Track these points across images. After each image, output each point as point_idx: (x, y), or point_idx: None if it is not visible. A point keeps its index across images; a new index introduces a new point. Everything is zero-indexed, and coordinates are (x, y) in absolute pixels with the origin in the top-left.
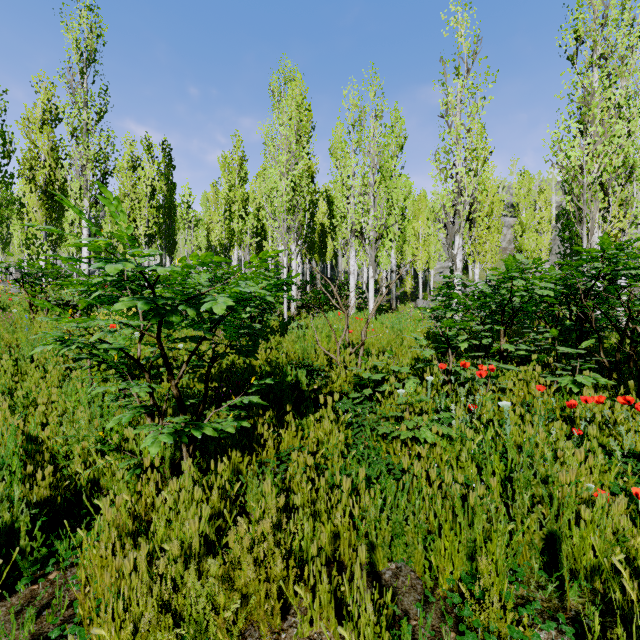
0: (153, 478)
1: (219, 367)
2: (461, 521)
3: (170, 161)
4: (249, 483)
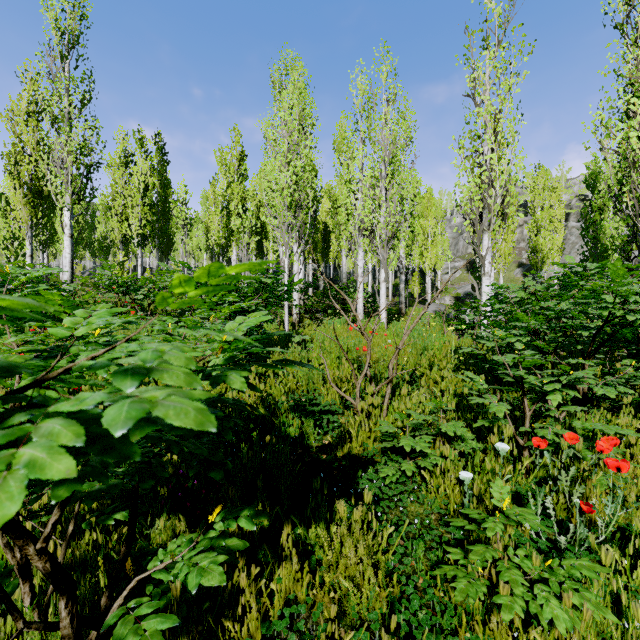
0: None
1: None
2: None
3: (164, 155)
4: None
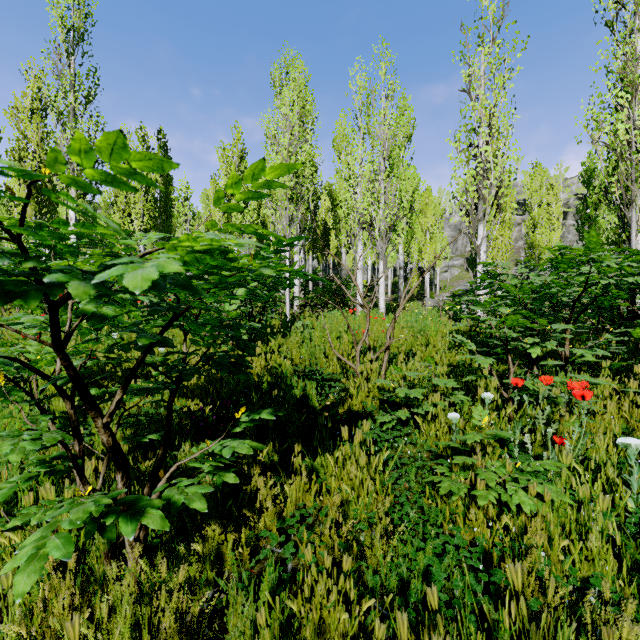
0: (65, 588)
1: (205, 378)
2: None
3: (166, 152)
4: (232, 597)
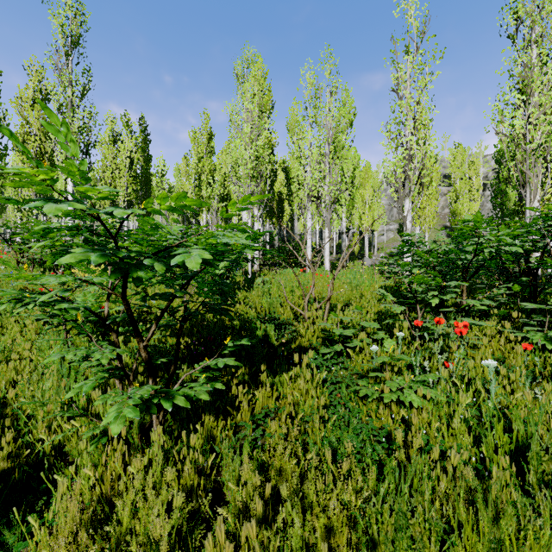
0: (119, 449)
1: (190, 322)
2: (483, 518)
3: (146, 135)
4: (225, 455)
